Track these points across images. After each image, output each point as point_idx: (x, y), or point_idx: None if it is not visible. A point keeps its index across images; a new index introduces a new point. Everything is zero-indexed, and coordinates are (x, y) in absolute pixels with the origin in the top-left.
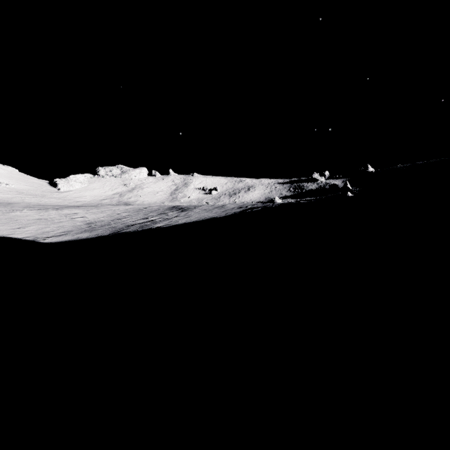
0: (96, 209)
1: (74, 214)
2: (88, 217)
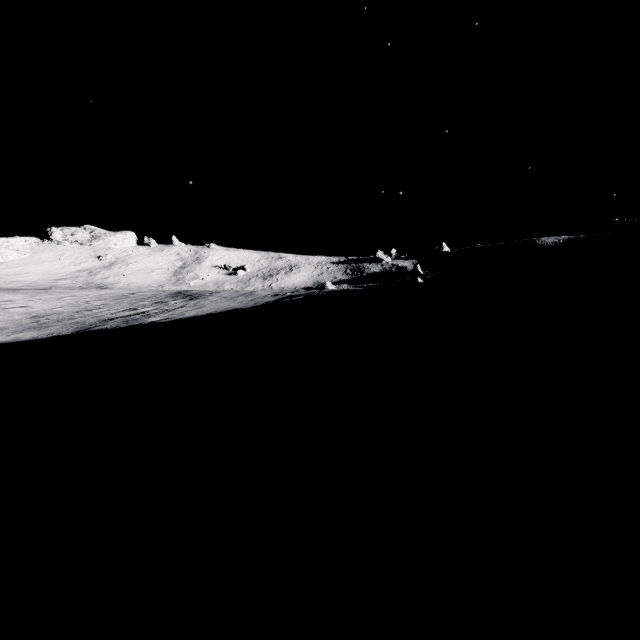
0: (48, 295)
1: (9, 302)
2: (35, 307)
